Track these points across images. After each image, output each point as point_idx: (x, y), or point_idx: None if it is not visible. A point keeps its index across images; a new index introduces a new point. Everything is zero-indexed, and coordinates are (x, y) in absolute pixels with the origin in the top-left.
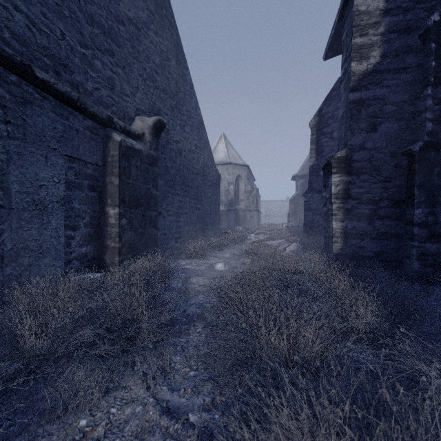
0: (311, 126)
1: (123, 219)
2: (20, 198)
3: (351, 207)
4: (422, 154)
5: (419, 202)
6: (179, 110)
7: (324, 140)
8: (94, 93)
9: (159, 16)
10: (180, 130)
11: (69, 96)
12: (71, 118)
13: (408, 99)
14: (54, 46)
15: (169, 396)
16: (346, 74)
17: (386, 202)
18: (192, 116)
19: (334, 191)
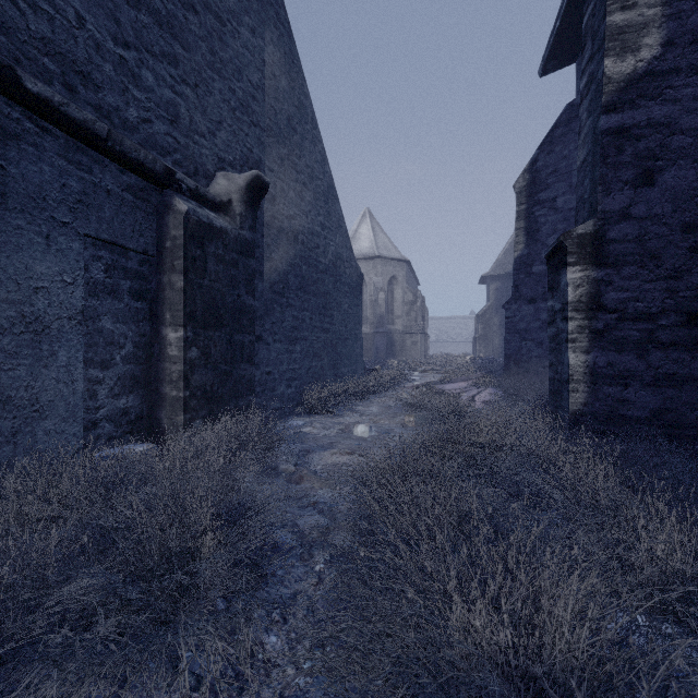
0: (517, 190)
1: (193, 348)
2: None
3: (603, 326)
4: None
5: None
6: (293, 164)
7: (540, 213)
8: (140, 127)
9: (259, 3)
10: (296, 198)
11: (91, 128)
12: (97, 169)
13: None
14: (64, 38)
15: None
16: (594, 83)
17: (672, 316)
18: (316, 176)
19: (572, 297)
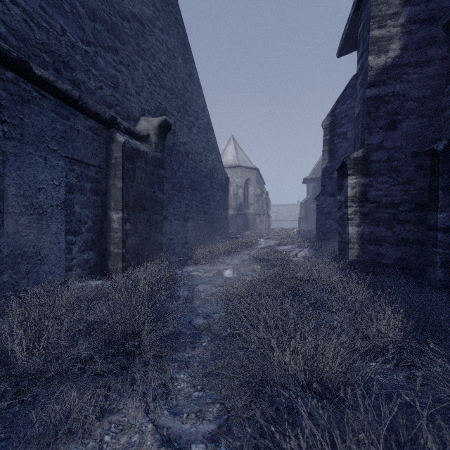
0: (323, 126)
1: (127, 224)
2: (17, 202)
3: (368, 210)
4: (446, 153)
5: (443, 205)
6: (186, 111)
7: (337, 141)
8: (96, 92)
9: (165, 13)
10: (187, 131)
11: (69, 94)
12: (72, 118)
13: (431, 95)
14: (54, 42)
15: (171, 422)
16: (363, 69)
17: (406, 205)
18: (200, 117)
19: (350, 193)
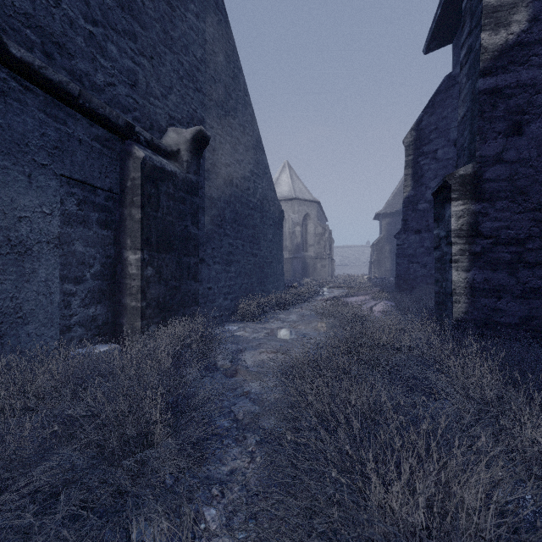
0: (405, 144)
1: (148, 268)
2: None
3: (481, 249)
4: None
5: None
6: (229, 123)
7: (424, 163)
8: (106, 90)
9: None
10: (231, 150)
11: (65, 88)
12: (70, 122)
13: None
14: (43, 15)
15: None
16: (472, 53)
17: (537, 241)
18: (247, 133)
19: (455, 225)
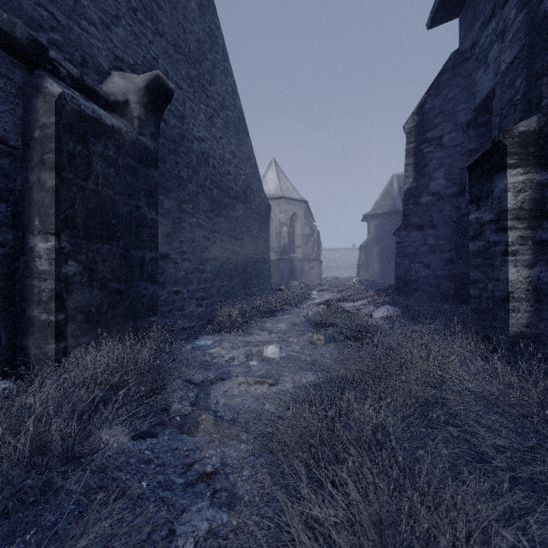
0: (406, 130)
1: (70, 262)
2: None
3: None
4: None
5: None
6: (204, 88)
7: (427, 150)
8: None
9: None
10: (206, 122)
11: None
12: None
13: None
14: None
15: None
16: None
17: None
18: (227, 106)
19: (512, 203)
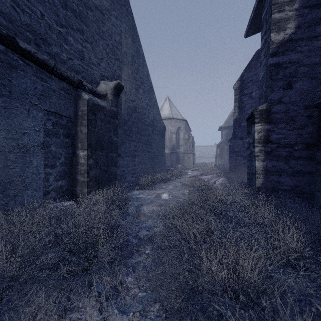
0: (234, 88)
1: (90, 159)
2: (6, 143)
3: (270, 149)
4: None
5: None
6: (134, 77)
7: (245, 99)
8: (67, 62)
9: (119, 5)
10: (135, 92)
11: (47, 63)
12: (49, 80)
13: (319, 62)
14: (35, 24)
15: (119, 320)
16: (266, 44)
17: (300, 145)
18: (144, 82)
19: (257, 137)
